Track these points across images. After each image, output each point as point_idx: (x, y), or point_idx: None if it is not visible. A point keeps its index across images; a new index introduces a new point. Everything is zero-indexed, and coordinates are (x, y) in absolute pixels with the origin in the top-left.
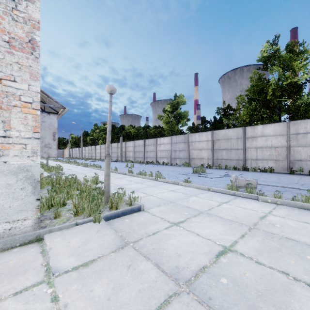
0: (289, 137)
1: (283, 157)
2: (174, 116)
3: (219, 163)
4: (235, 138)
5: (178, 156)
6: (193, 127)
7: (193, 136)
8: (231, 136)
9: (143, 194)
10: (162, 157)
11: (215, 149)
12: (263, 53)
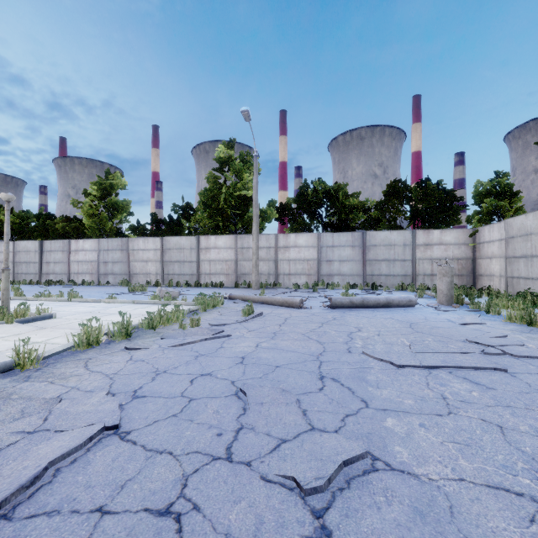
0: (237, 251)
1: (232, 271)
2: (104, 206)
3: (170, 279)
4: (188, 249)
5: (112, 271)
6: (139, 227)
7: (136, 241)
8: (184, 246)
9: (52, 311)
10: (80, 273)
11: (166, 261)
12: (220, 153)
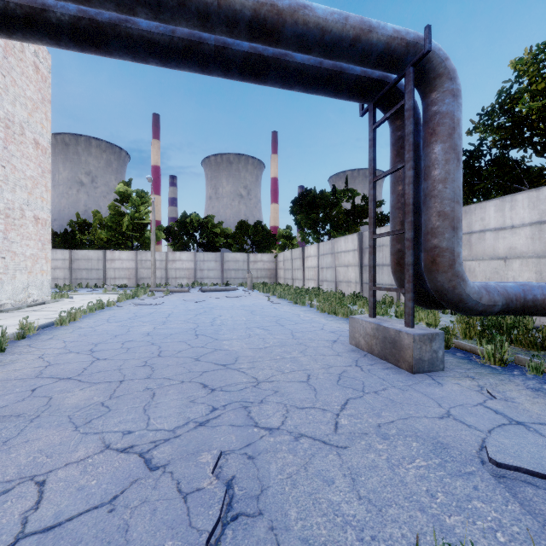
0: (137, 262)
1: (134, 276)
2: None
3: (79, 283)
4: (96, 259)
5: None
6: None
7: None
8: (92, 257)
9: None
10: None
11: (74, 269)
12: (120, 189)
